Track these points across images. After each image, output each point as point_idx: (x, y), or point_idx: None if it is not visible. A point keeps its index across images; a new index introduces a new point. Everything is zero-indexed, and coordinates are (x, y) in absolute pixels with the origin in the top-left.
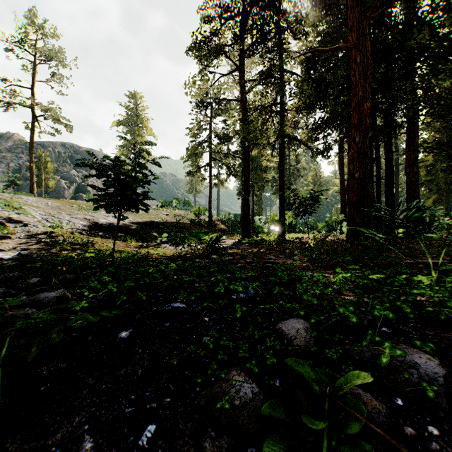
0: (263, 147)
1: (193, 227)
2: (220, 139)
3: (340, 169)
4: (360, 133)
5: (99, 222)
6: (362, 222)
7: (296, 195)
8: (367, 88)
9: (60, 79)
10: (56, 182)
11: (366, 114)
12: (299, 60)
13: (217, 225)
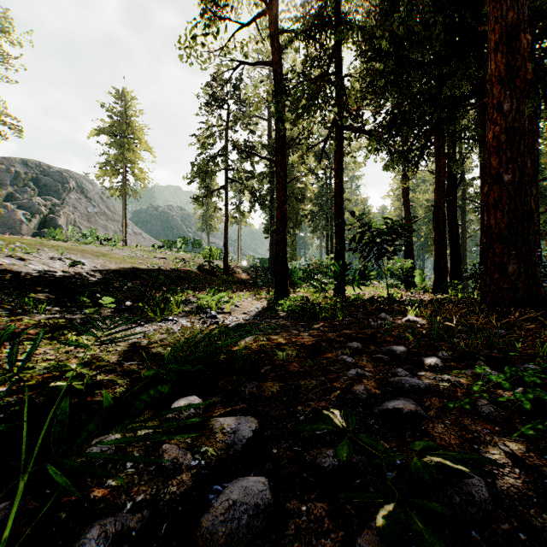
0: (307, 149)
1: (200, 276)
2: (241, 152)
3: (404, 197)
4: (512, 94)
5: (26, 269)
6: (521, 272)
7: (369, 224)
8: (523, 7)
9: (5, 59)
10: (10, 212)
11: (524, 54)
12: (364, 9)
13: (237, 274)
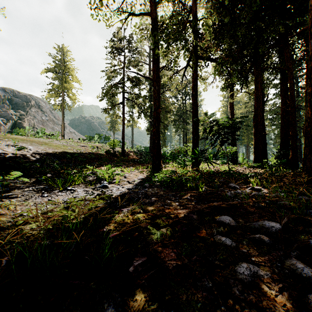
0: (173, 74)
1: (106, 157)
2: (132, 82)
3: (230, 109)
4: None
5: None
6: None
7: (216, 121)
8: None
9: None
10: None
11: None
12: None
13: (130, 155)
